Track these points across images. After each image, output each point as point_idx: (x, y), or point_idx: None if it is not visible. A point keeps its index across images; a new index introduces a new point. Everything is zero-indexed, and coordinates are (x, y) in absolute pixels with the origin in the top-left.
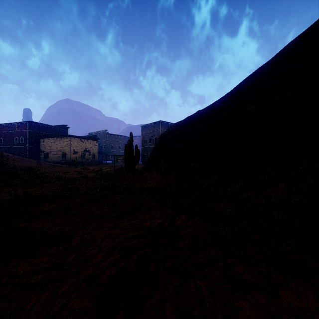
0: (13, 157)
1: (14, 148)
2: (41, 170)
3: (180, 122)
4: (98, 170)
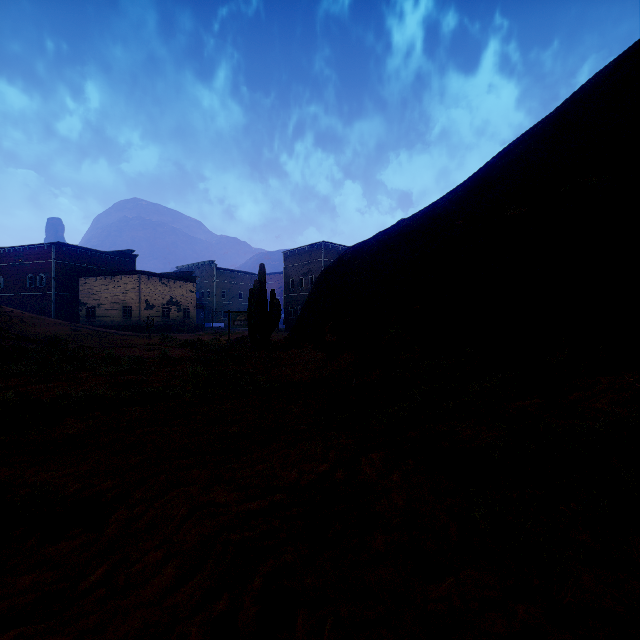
0: (22, 316)
1: (25, 298)
2: (78, 342)
3: (363, 244)
4: (195, 342)
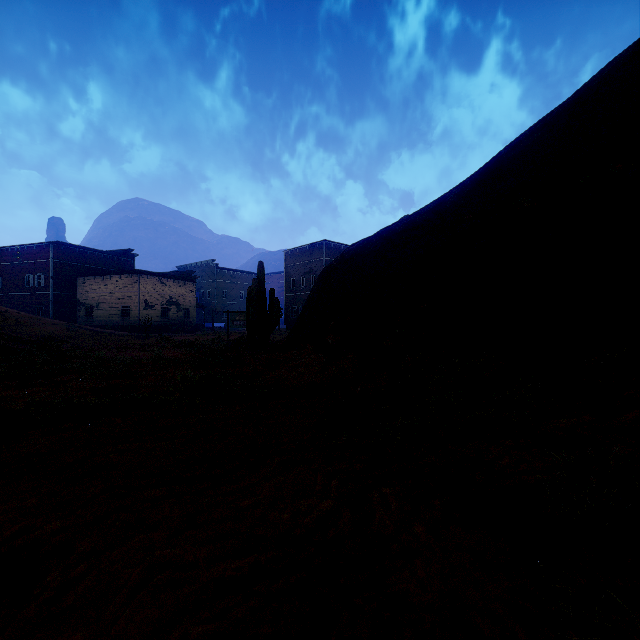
0: (18, 316)
1: (24, 298)
2: (74, 342)
3: (366, 241)
4: (192, 343)
